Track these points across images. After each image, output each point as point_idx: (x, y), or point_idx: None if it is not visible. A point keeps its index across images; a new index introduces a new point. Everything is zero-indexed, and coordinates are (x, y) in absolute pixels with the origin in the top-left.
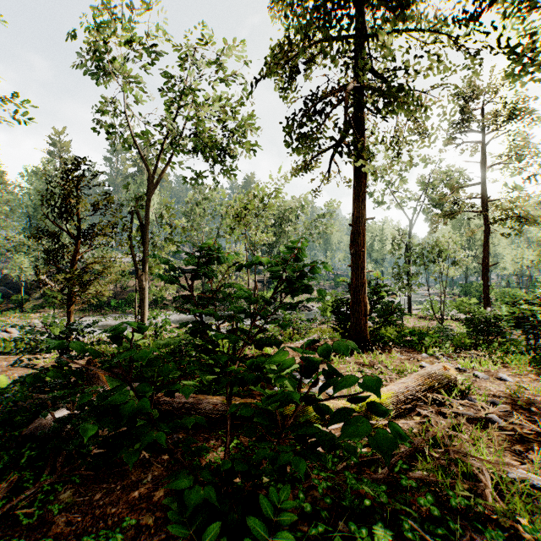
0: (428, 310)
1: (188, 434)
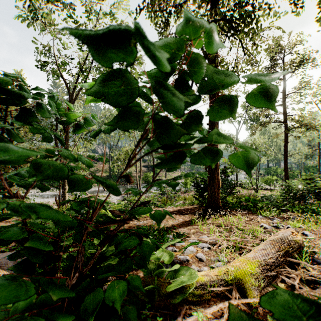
0: (248, 184)
1: None
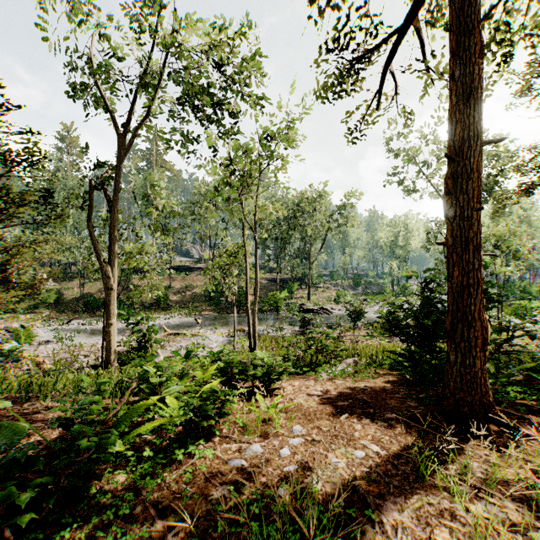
0: None
1: None
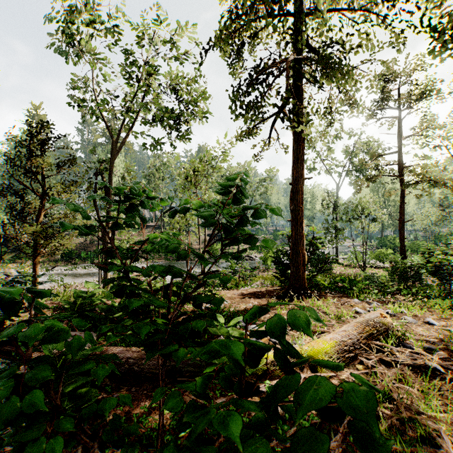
0: (353, 259)
1: (130, 391)
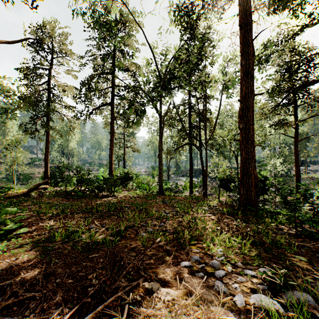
0: None
1: None
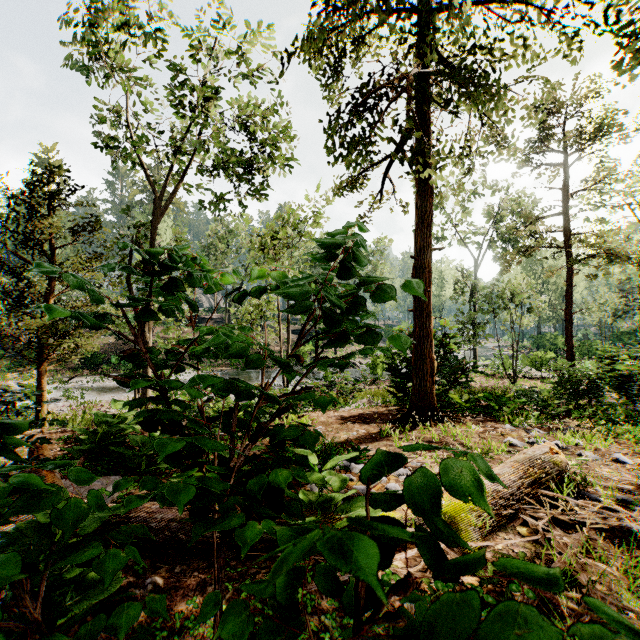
0: (498, 367)
1: (172, 572)
